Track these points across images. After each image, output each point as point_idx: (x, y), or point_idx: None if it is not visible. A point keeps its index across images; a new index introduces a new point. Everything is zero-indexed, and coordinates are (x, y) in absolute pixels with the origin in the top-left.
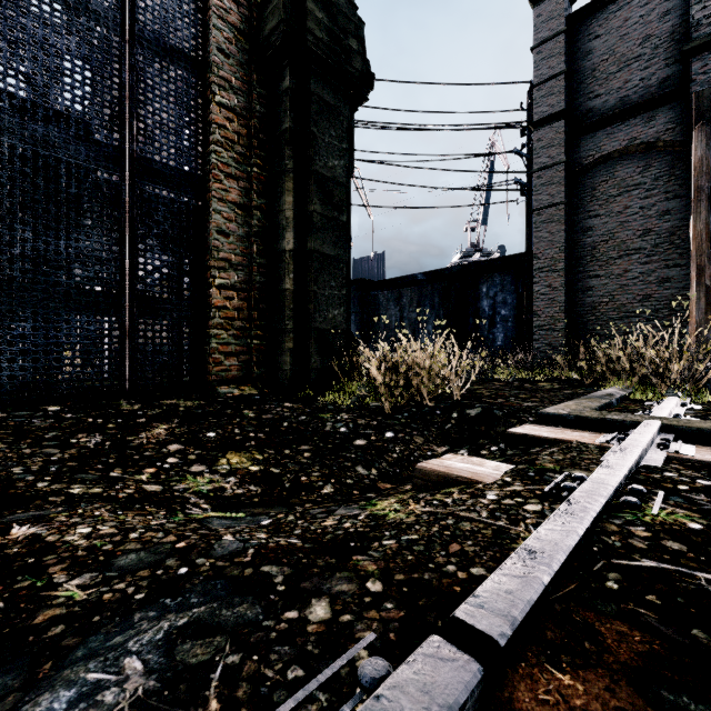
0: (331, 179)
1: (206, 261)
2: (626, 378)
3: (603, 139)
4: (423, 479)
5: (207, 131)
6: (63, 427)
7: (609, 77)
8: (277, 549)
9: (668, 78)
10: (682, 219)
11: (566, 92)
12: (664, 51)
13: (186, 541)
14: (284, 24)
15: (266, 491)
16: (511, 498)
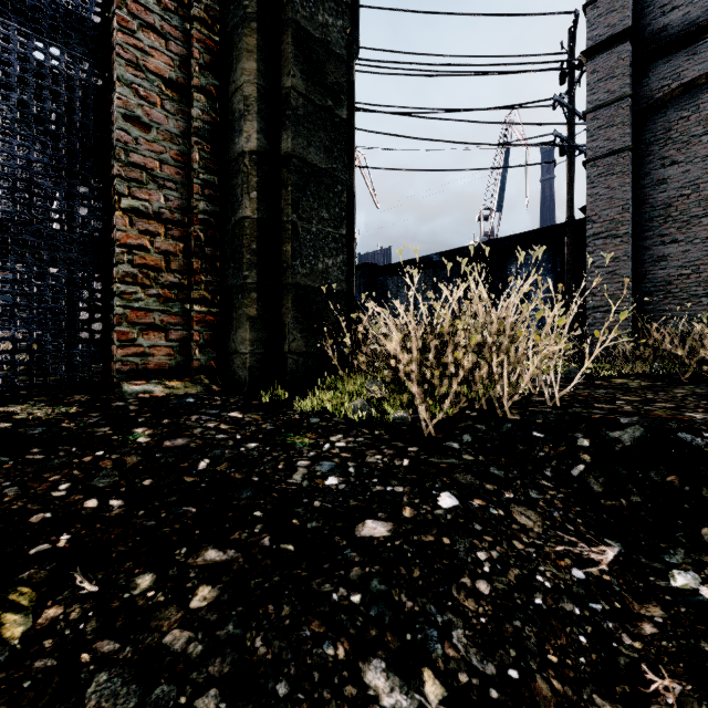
0: (322, 44)
1: (109, 170)
2: None
3: (684, 62)
4: None
5: None
6: None
7: None
8: None
9: None
10: None
11: (630, 7)
12: None
13: None
14: None
15: None
16: None
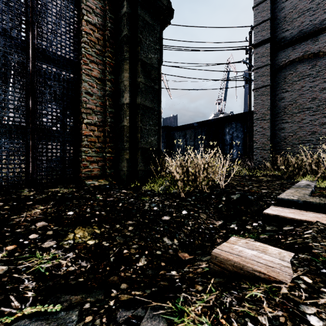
0: (150, 64)
1: (79, 109)
2: (312, 175)
3: (290, 52)
4: (219, 266)
5: (80, 36)
6: None
7: (293, 20)
8: None
9: (325, 19)
10: None
11: (270, 29)
12: (323, 5)
13: None
14: None
15: (93, 267)
16: None
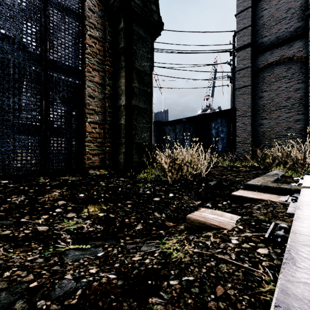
0: (143, 71)
1: (83, 110)
2: (282, 166)
3: (268, 56)
4: (191, 224)
5: (84, 48)
6: (6, 191)
7: (271, 27)
8: (97, 290)
9: (298, 27)
10: (305, 92)
11: (251, 35)
12: (297, 15)
13: (38, 281)
14: None
15: (105, 228)
16: (247, 242)
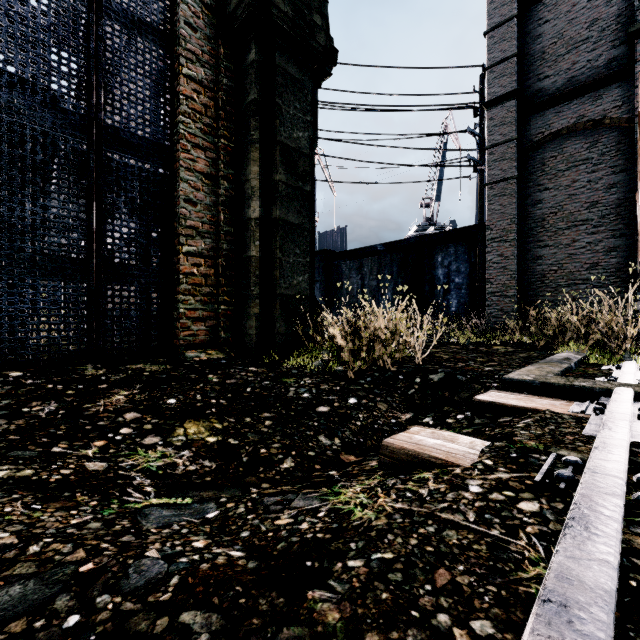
0: (296, 150)
1: (174, 229)
2: (580, 342)
3: (552, 117)
4: (391, 457)
5: (175, 103)
6: (19, 394)
7: (558, 59)
8: (209, 577)
9: (614, 59)
10: (628, 191)
11: (517, 74)
12: (611, 34)
13: (95, 561)
14: None
15: (220, 467)
16: (499, 490)
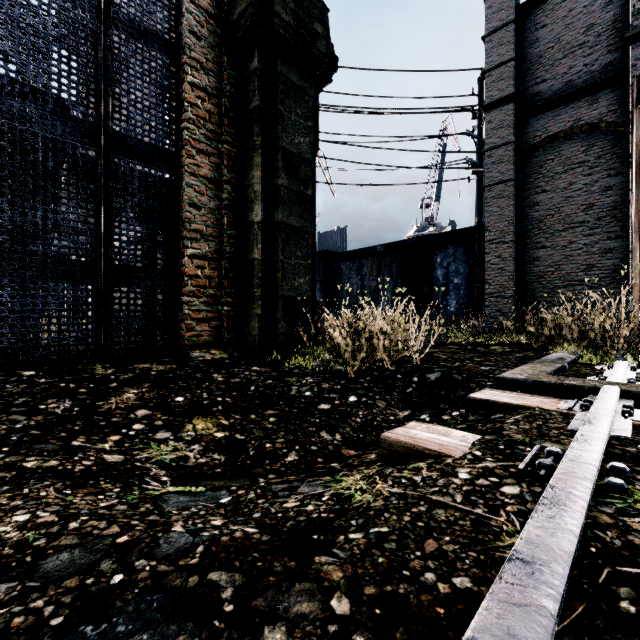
0: (297, 155)
1: (178, 232)
2: (574, 342)
3: (549, 120)
4: (389, 450)
5: (179, 109)
6: (35, 392)
7: (555, 63)
8: (229, 546)
9: (610, 63)
10: (623, 194)
11: (514, 78)
12: (607, 39)
13: (129, 534)
14: (253, 8)
15: (229, 460)
16: (485, 477)
